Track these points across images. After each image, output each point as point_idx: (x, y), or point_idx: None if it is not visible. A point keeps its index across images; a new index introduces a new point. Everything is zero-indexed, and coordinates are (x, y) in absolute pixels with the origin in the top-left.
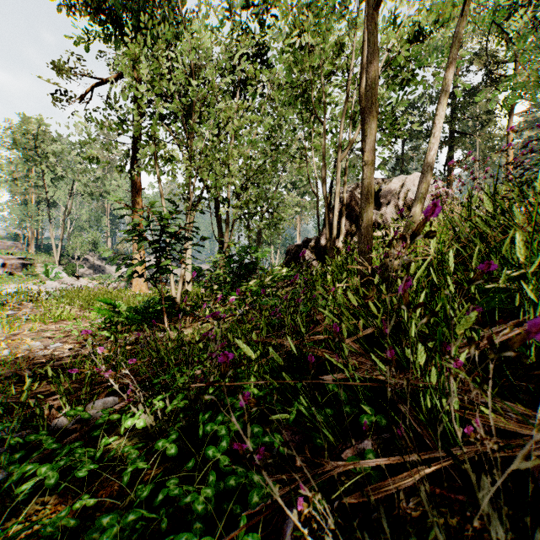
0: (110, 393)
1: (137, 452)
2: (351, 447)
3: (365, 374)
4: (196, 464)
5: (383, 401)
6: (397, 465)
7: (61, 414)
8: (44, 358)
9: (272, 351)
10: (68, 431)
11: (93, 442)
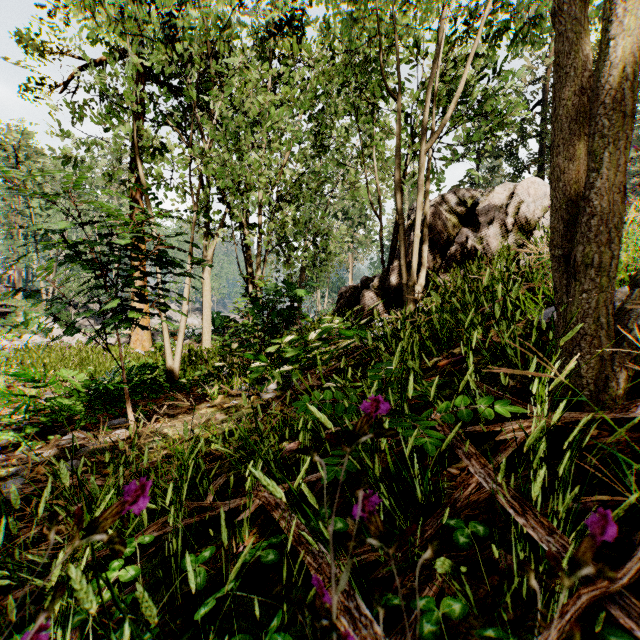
0: None
1: None
2: None
3: None
4: None
5: None
6: None
7: None
8: None
9: None
10: None
11: None
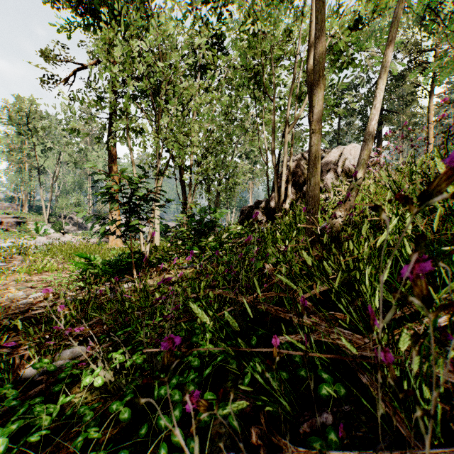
0: (79, 342)
1: (92, 414)
2: (309, 420)
3: (321, 337)
4: (151, 425)
5: (339, 364)
6: (363, 449)
7: (29, 365)
8: (25, 307)
9: (227, 316)
10: (36, 381)
11: (57, 394)
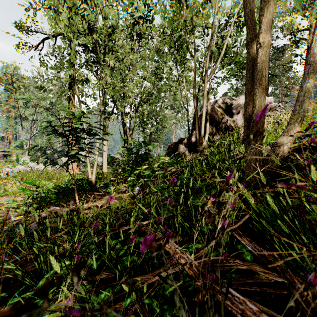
0: None
1: None
2: None
3: None
4: None
5: None
6: None
7: None
8: None
9: None
10: None
11: None
